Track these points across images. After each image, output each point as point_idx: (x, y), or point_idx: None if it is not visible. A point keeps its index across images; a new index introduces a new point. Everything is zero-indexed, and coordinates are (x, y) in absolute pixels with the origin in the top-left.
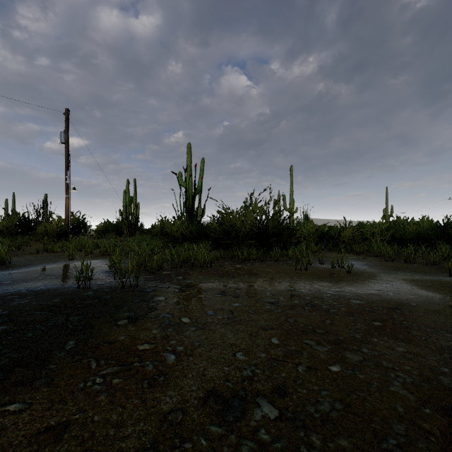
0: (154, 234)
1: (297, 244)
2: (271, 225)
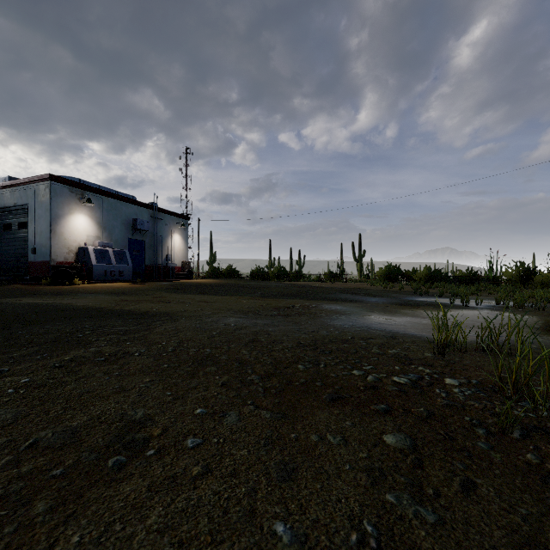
0: None
1: None
2: None
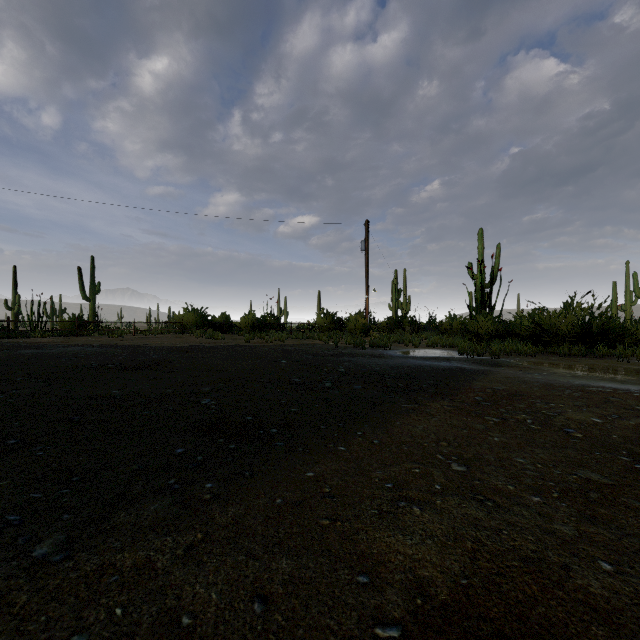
0: (442, 331)
1: (636, 345)
2: (595, 325)
